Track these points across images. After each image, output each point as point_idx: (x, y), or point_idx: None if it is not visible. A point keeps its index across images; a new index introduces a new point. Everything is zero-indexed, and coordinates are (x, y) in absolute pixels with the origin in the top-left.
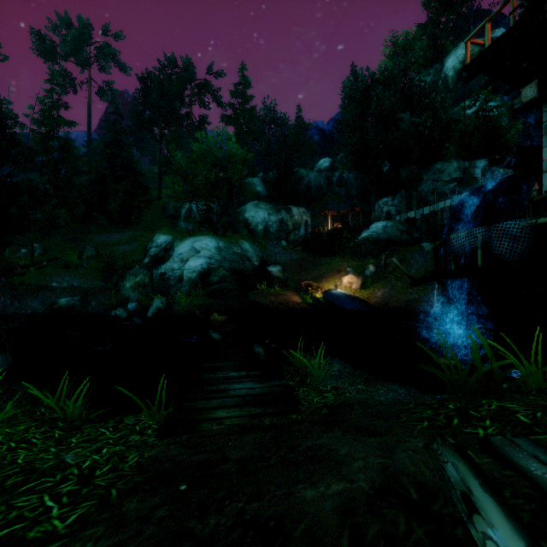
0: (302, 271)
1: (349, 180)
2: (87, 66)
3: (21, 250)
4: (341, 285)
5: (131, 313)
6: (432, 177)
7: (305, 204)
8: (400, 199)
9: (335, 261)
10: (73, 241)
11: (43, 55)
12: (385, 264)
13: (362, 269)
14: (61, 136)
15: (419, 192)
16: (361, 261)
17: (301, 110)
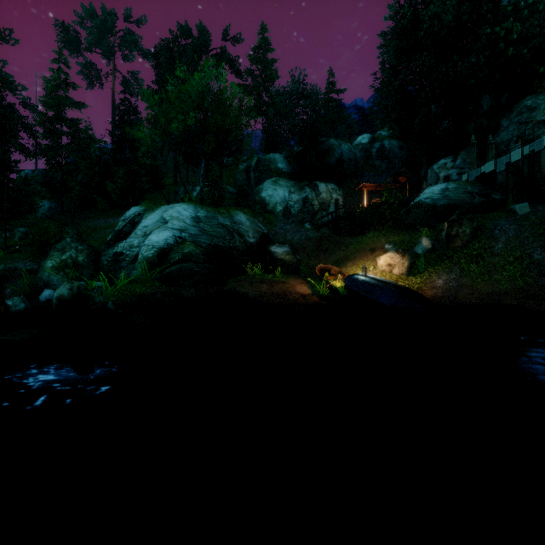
0: (322, 253)
1: (393, 151)
2: (110, 55)
3: (3, 235)
4: (375, 270)
5: (38, 304)
6: (518, 119)
7: (336, 181)
8: (465, 157)
9: (368, 236)
10: (65, 226)
11: (68, 47)
12: (449, 236)
13: (410, 245)
14: (69, 119)
15: (494, 145)
16: (409, 235)
17: (333, 75)
